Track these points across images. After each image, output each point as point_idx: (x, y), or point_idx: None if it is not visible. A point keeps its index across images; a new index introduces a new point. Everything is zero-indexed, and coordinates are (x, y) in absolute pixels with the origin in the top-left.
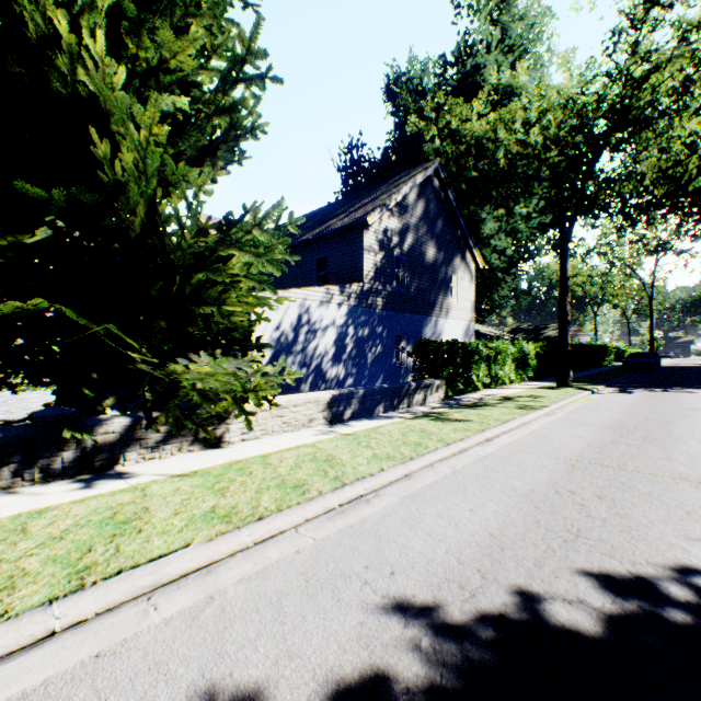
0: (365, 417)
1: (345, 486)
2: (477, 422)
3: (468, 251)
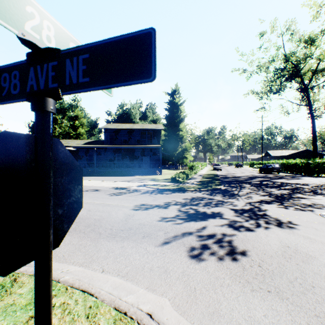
0: None
1: None
2: None
3: None
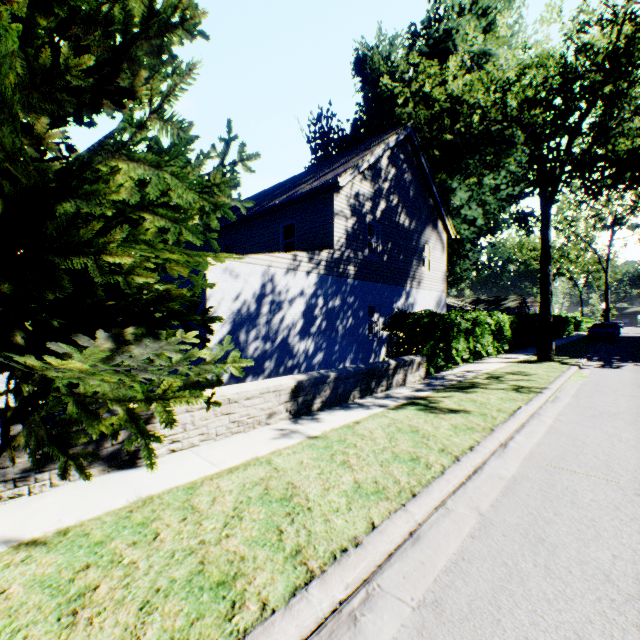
0: (338, 406)
1: (311, 585)
2: (477, 414)
3: (439, 220)
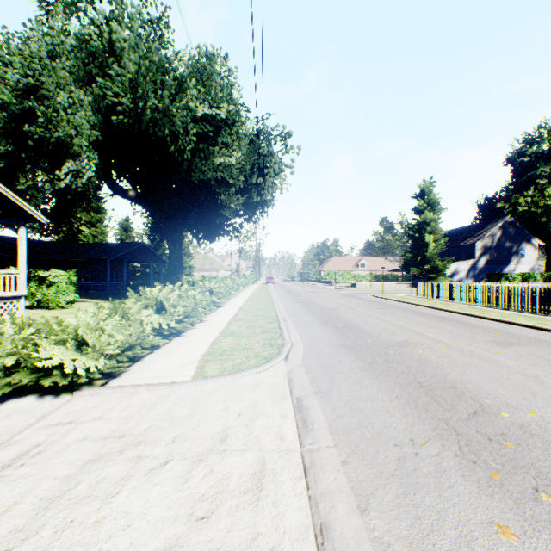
0: None
1: None
2: None
3: (532, 239)
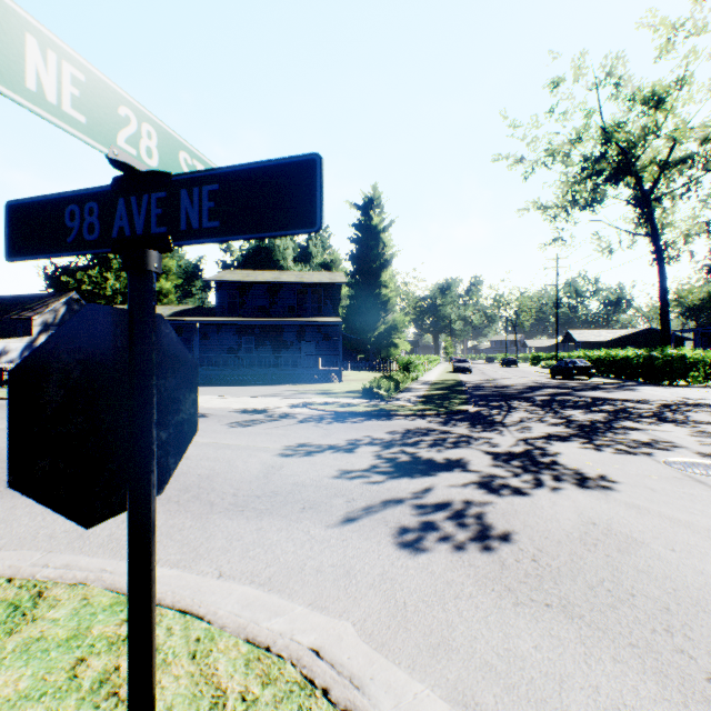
0: None
1: None
2: None
3: None
